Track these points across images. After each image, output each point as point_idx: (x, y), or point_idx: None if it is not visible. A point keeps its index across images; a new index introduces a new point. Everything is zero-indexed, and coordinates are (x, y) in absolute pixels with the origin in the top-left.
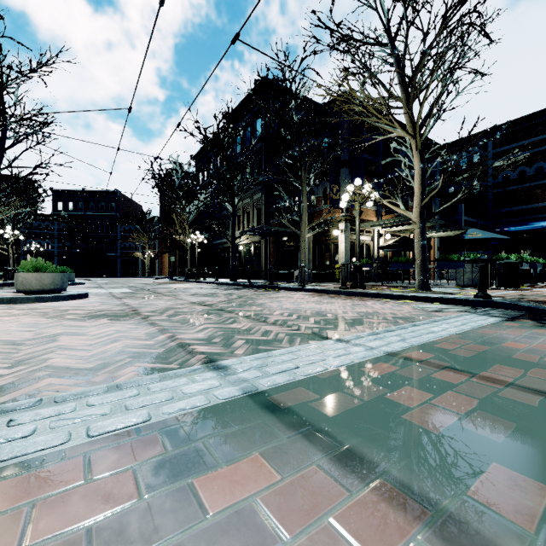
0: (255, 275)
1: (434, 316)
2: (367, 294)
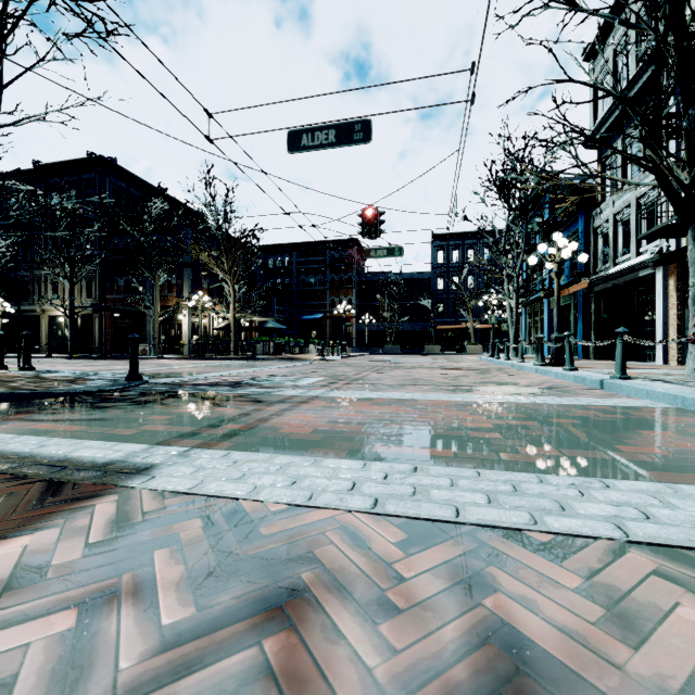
0: (87, 350)
1: (232, 362)
2: (207, 359)
